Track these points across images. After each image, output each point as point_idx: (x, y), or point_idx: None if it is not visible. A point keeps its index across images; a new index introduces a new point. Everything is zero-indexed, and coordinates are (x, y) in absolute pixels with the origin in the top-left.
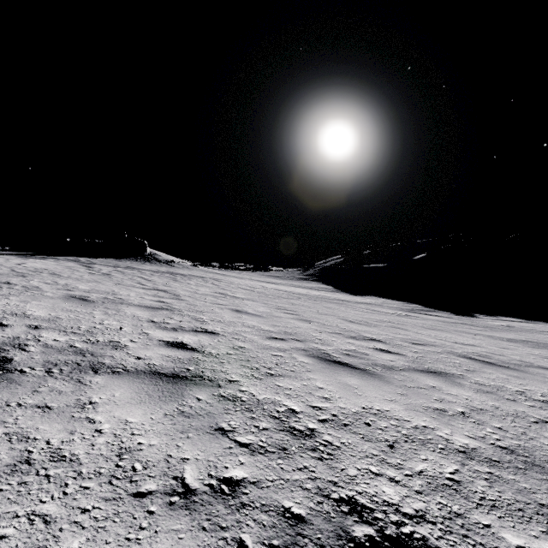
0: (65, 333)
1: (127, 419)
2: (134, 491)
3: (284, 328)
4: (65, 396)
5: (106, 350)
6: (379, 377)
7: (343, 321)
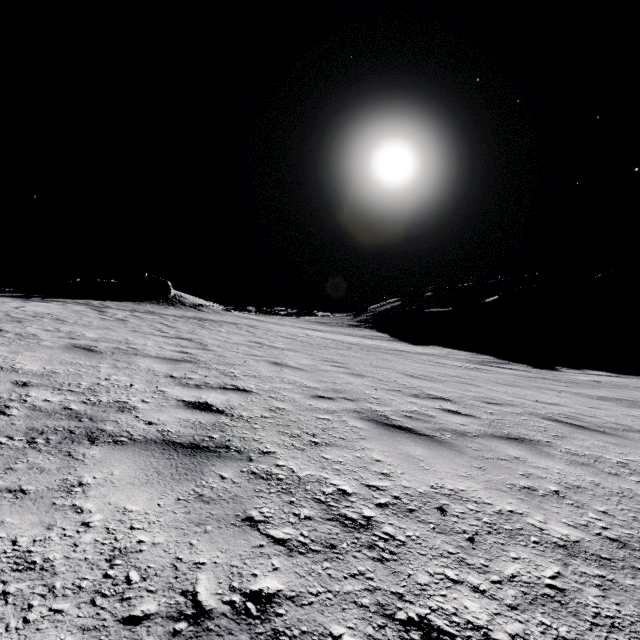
0: (60, 391)
1: (126, 506)
2: (124, 615)
3: (332, 384)
4: (48, 474)
5: (109, 413)
6: (450, 445)
7: (403, 376)
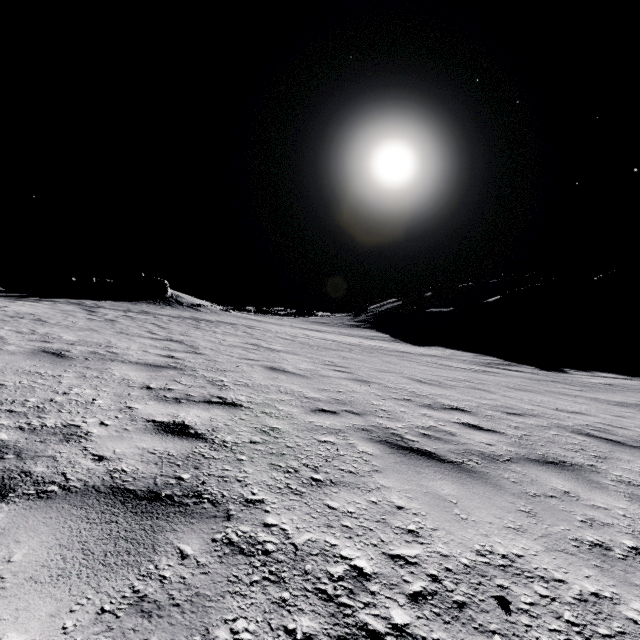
0: None
1: (4, 637)
2: None
3: (335, 393)
4: None
5: (49, 444)
6: (482, 477)
7: (410, 381)
